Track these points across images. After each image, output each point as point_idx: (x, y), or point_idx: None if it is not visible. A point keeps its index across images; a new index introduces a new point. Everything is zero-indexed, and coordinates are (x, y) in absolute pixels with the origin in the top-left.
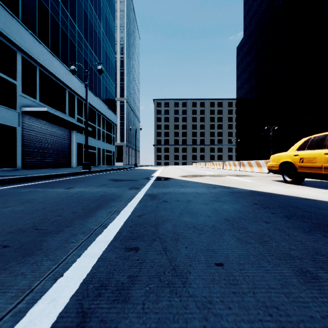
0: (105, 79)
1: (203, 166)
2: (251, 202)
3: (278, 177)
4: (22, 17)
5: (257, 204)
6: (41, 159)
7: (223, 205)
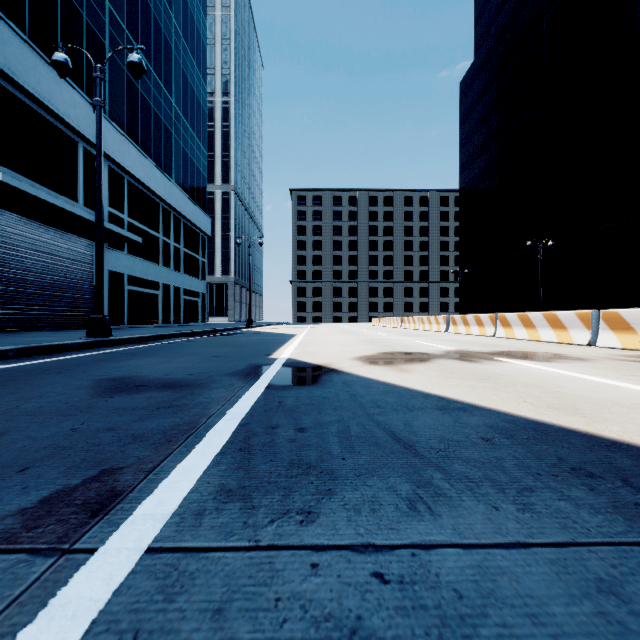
0: (183, 135)
1: (396, 325)
2: None
3: None
4: None
5: None
6: (3, 308)
7: None
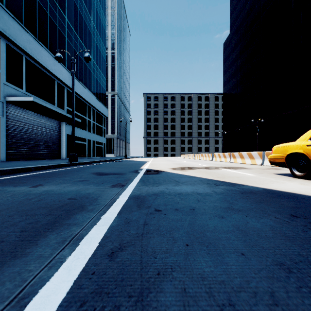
0: (96, 72)
1: (191, 157)
2: (286, 212)
3: (277, 170)
4: (7, 3)
5: (298, 217)
6: (28, 150)
7: (248, 219)
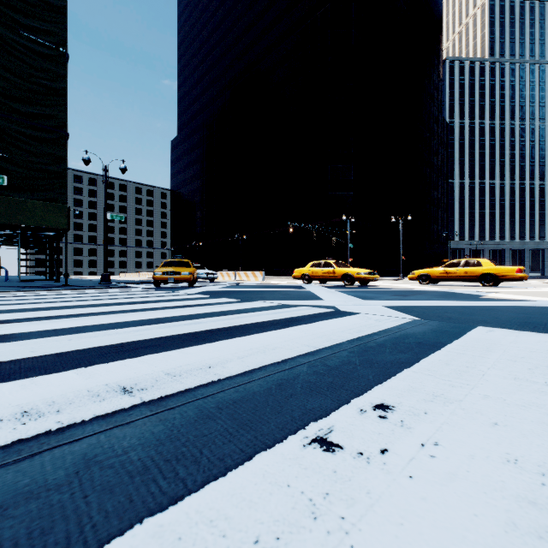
0: None
1: (136, 276)
2: None
3: None
4: None
5: None
6: None
7: None
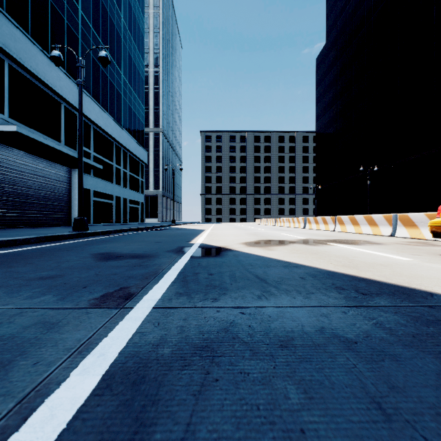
0: (129, 96)
1: (271, 223)
2: None
3: (433, 246)
4: None
5: None
6: (14, 212)
7: None
